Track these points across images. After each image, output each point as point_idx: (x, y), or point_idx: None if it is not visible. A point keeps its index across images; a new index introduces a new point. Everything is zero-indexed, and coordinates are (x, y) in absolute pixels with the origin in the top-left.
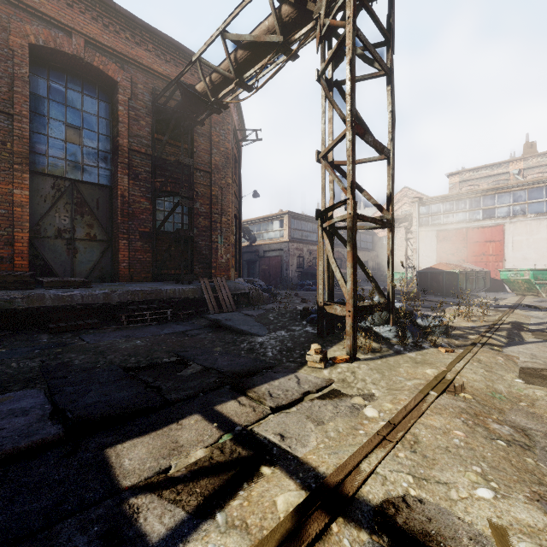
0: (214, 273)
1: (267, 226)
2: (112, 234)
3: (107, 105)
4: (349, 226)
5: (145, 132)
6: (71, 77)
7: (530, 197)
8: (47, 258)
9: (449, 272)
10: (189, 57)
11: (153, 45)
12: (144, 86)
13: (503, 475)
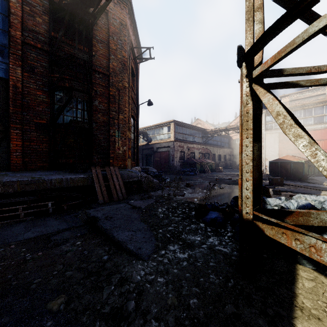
0: (112, 162)
1: (159, 131)
2: (8, 125)
3: (2, 0)
4: None
5: (42, 29)
6: None
7: None
8: None
9: (295, 162)
10: None
11: None
12: None
13: None
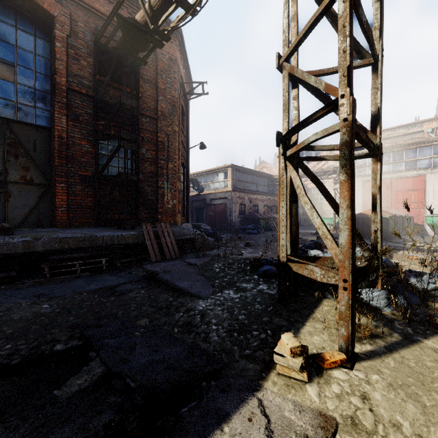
0: (161, 218)
1: (213, 178)
2: (51, 178)
3: (45, 43)
4: (345, 139)
5: (86, 73)
6: (2, 8)
7: None
8: None
9: None
10: (133, 0)
11: None
12: (85, 25)
13: None
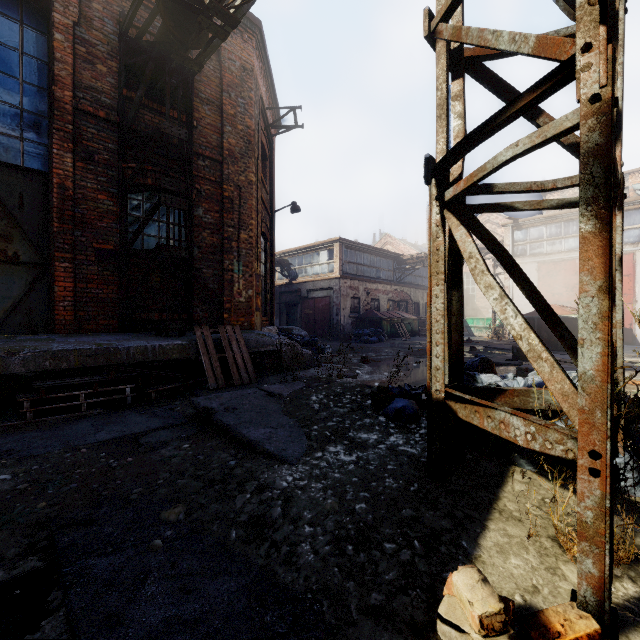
0: (228, 318)
1: (311, 259)
2: (48, 253)
3: (39, 35)
4: (593, 142)
5: (106, 85)
6: None
7: None
8: None
9: (566, 317)
10: None
11: None
12: (105, 8)
13: None
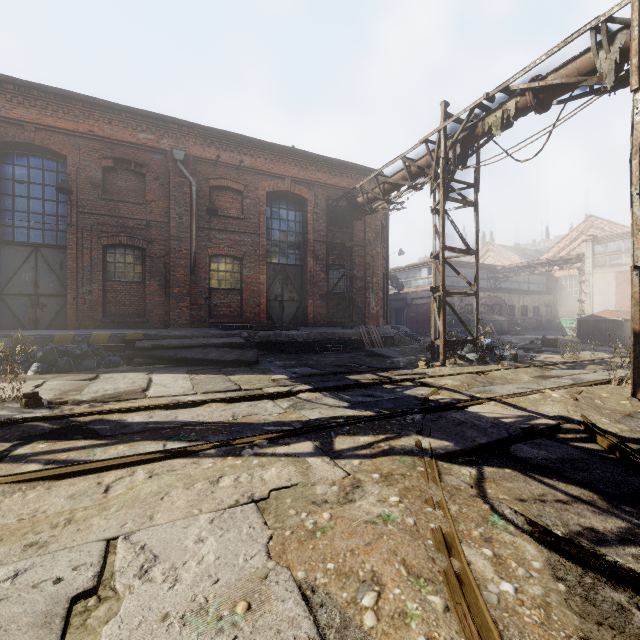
0: (367, 321)
1: (414, 274)
2: (302, 296)
3: (300, 213)
4: (441, 299)
5: (322, 227)
6: (282, 201)
7: None
8: (270, 313)
9: (612, 320)
10: (350, 167)
11: (327, 168)
12: (322, 196)
13: (461, 381)
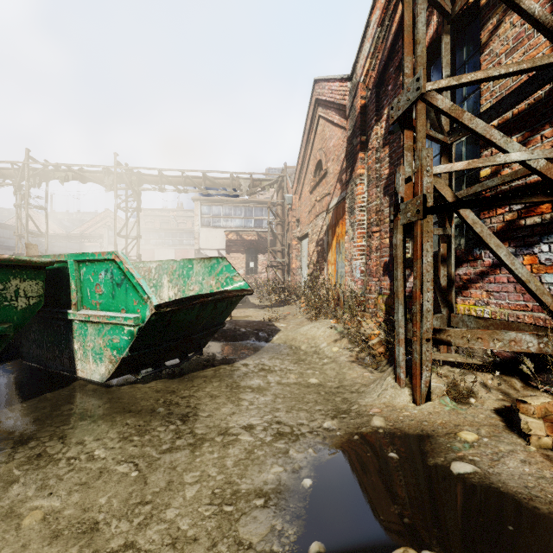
0: None
1: None
2: None
3: None
4: None
5: None
6: None
7: (166, 236)
8: None
9: None
10: None
11: None
12: None
13: None
